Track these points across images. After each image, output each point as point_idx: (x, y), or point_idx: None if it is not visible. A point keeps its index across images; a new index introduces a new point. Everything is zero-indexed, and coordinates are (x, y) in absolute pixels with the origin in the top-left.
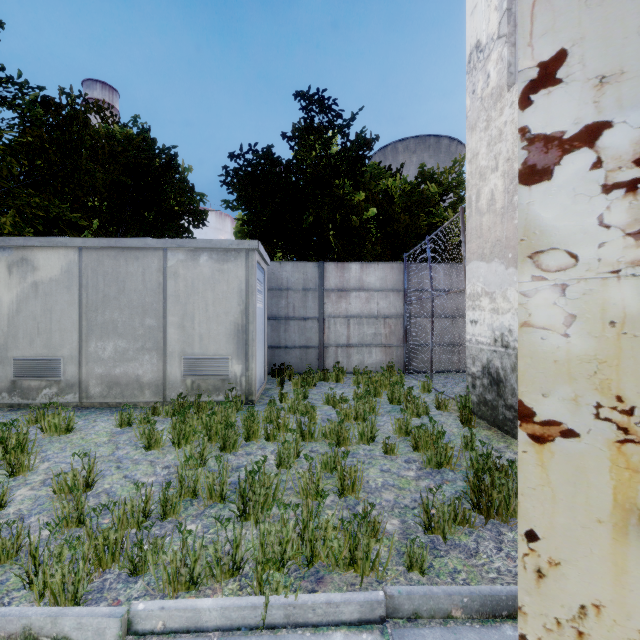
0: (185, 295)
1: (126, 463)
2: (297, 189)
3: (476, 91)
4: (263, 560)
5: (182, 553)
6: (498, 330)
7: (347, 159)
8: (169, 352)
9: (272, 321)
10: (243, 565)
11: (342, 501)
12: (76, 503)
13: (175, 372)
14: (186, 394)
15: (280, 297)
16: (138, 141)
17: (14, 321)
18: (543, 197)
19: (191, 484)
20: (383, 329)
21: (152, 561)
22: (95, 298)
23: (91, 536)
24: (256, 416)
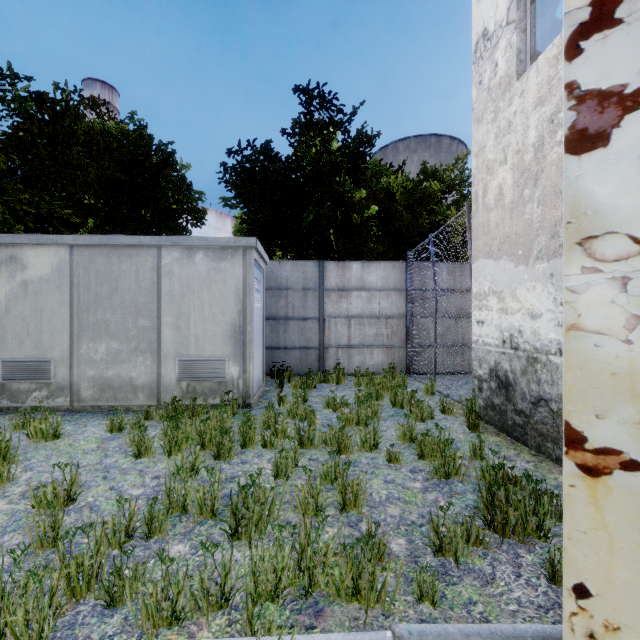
0: (180, 294)
1: (113, 473)
2: (297, 186)
3: (483, 81)
4: (254, 595)
5: (164, 583)
6: (507, 331)
7: (348, 155)
8: (163, 354)
9: (271, 321)
10: (233, 596)
11: (343, 517)
12: (52, 521)
13: (170, 374)
14: (181, 397)
15: (279, 297)
16: (134, 137)
17: (3, 321)
18: (597, 168)
19: (180, 498)
20: (385, 329)
21: (131, 591)
22: (87, 298)
23: (61, 564)
24: (253, 421)
